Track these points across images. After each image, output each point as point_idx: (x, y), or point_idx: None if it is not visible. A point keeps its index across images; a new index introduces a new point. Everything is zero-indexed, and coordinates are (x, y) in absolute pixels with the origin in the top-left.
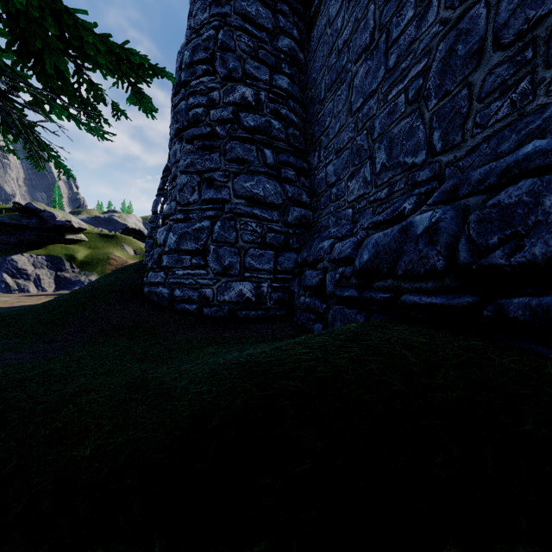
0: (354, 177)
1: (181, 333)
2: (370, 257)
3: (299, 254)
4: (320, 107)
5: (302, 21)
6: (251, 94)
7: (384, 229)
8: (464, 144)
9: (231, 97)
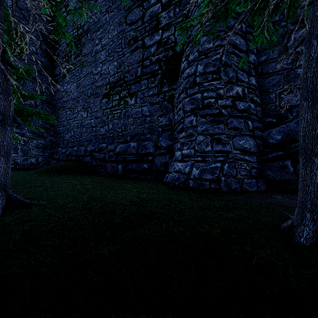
0: (67, 134)
1: (16, 171)
2: (68, 153)
3: (51, 150)
4: (58, 110)
5: (51, 76)
6: (34, 102)
7: (72, 148)
8: (82, 138)
9: (26, 102)
